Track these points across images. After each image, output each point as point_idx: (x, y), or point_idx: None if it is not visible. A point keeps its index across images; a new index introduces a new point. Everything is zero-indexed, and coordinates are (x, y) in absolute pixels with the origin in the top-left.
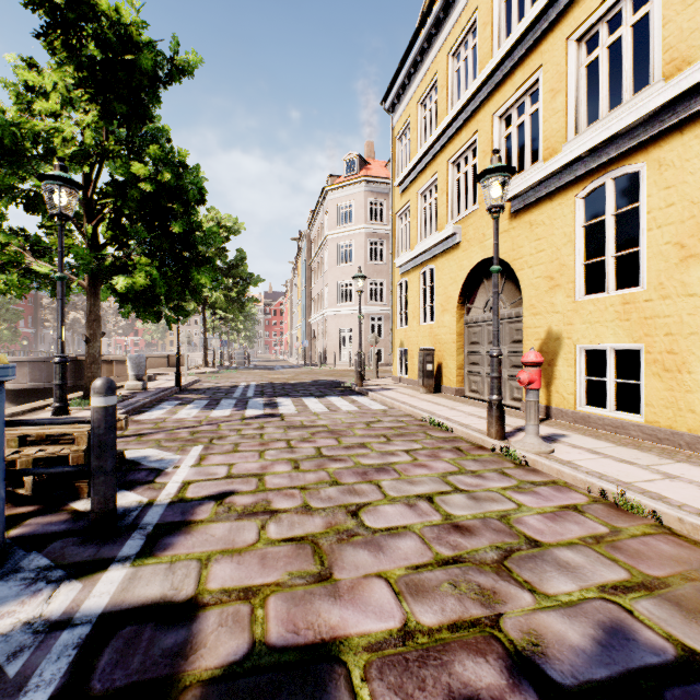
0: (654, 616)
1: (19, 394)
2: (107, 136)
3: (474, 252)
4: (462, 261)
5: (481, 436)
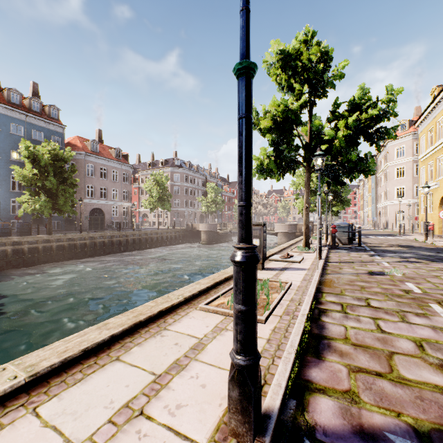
0: (416, 245)
1: (285, 233)
2: None
3: (442, 191)
4: (439, 193)
5: (422, 240)
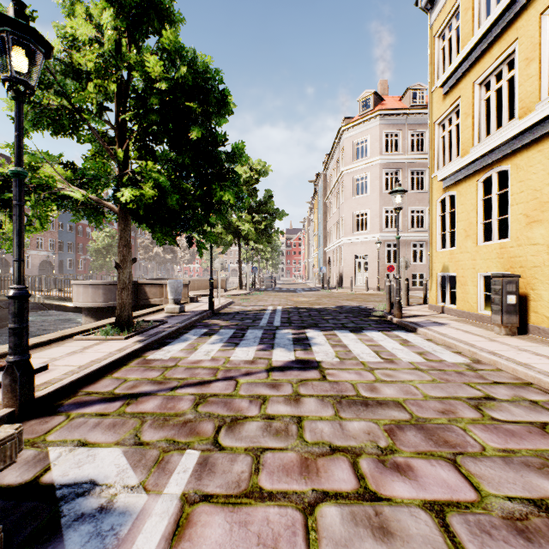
0: None
1: (97, 311)
2: (130, 47)
3: None
4: None
5: None
